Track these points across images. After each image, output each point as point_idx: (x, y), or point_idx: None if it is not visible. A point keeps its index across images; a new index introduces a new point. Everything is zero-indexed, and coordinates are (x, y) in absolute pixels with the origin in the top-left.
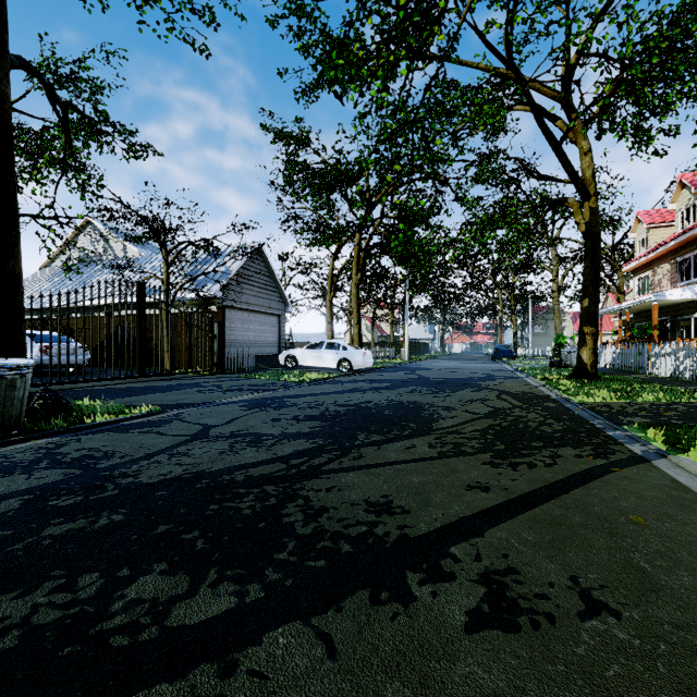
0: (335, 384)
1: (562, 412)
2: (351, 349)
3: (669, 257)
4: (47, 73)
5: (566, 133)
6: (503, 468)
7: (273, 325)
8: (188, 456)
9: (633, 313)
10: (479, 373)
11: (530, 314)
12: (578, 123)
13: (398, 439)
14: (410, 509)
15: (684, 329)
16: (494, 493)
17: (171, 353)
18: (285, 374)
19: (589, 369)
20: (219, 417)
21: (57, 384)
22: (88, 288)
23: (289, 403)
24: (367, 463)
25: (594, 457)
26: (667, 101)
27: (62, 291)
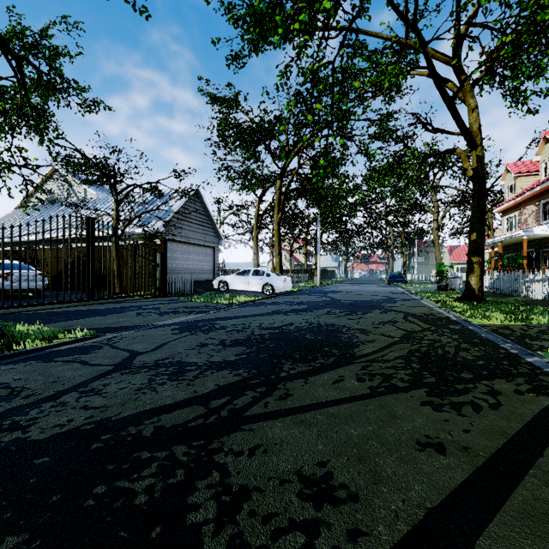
0: (260, 307)
1: (470, 335)
2: (273, 275)
3: (534, 200)
4: (13, 39)
5: (458, 91)
6: (447, 412)
7: (209, 255)
8: (100, 395)
9: (502, 246)
10: (380, 295)
11: (416, 247)
12: (467, 84)
13: (323, 369)
14: (357, 490)
15: (547, 259)
16: (454, 457)
17: (120, 279)
18: (218, 297)
19: (477, 293)
20: (149, 342)
21: (9, 308)
22: (53, 224)
23: (217, 326)
24: (295, 405)
25: (535, 394)
26: (540, 66)
27: (32, 227)
